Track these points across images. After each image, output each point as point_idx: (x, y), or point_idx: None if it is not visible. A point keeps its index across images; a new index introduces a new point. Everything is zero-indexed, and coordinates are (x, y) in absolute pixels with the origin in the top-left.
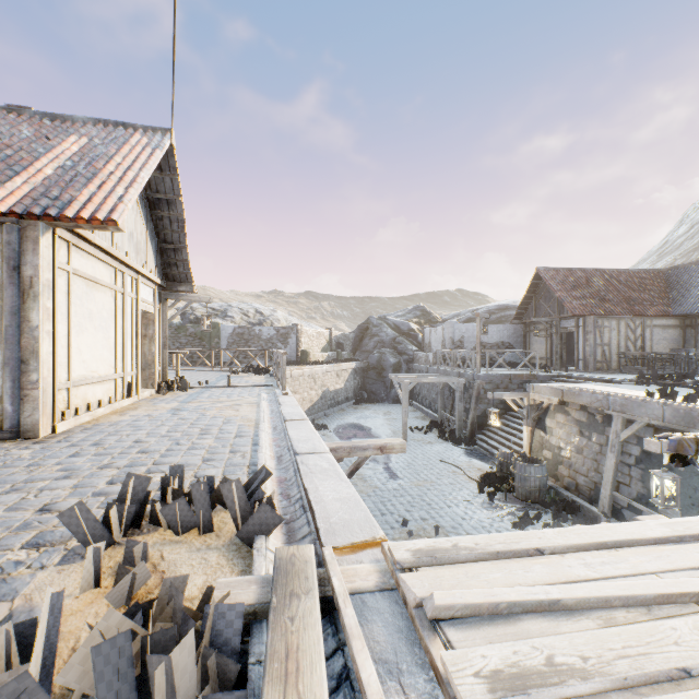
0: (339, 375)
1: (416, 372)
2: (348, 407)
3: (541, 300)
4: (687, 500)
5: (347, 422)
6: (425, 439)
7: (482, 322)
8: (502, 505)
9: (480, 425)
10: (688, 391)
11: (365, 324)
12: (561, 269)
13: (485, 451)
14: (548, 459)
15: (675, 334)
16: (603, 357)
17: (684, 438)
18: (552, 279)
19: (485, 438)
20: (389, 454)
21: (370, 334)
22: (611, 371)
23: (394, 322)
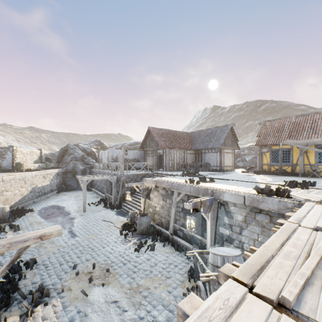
0: (45, 177)
1: (94, 173)
2: (52, 195)
3: (150, 141)
4: (197, 224)
5: (50, 205)
6: (96, 209)
7: (125, 149)
8: (131, 239)
9: (124, 198)
10: (197, 178)
11: (65, 148)
12: (158, 128)
13: (126, 211)
14: (151, 212)
15: (193, 156)
16: (172, 165)
17: (197, 201)
18: (154, 132)
19: (126, 204)
20: (73, 222)
21: (69, 153)
22: (174, 171)
23: (83, 147)
